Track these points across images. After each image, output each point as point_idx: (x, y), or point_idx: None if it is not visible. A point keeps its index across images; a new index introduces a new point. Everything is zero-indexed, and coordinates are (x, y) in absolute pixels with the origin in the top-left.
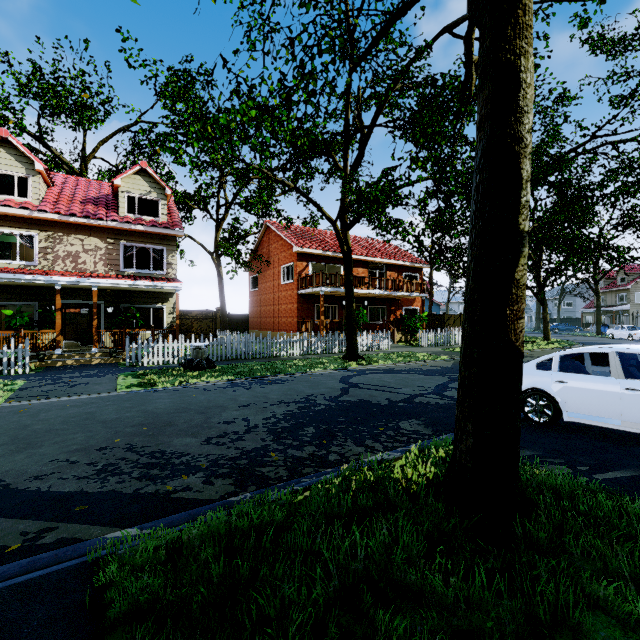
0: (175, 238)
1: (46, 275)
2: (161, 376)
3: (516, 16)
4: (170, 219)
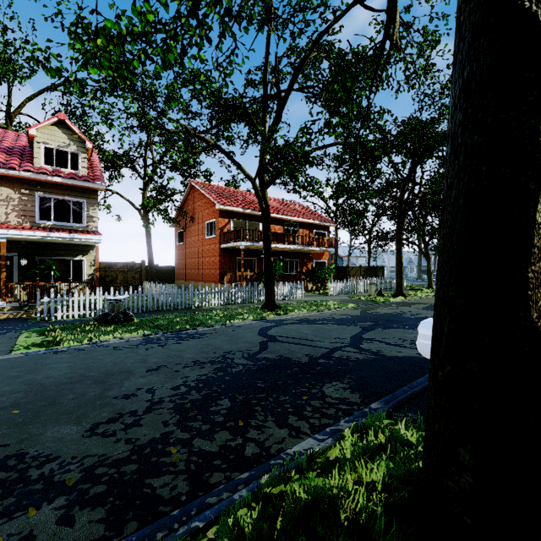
0: (96, 191)
1: None
2: (70, 332)
3: None
4: (91, 173)
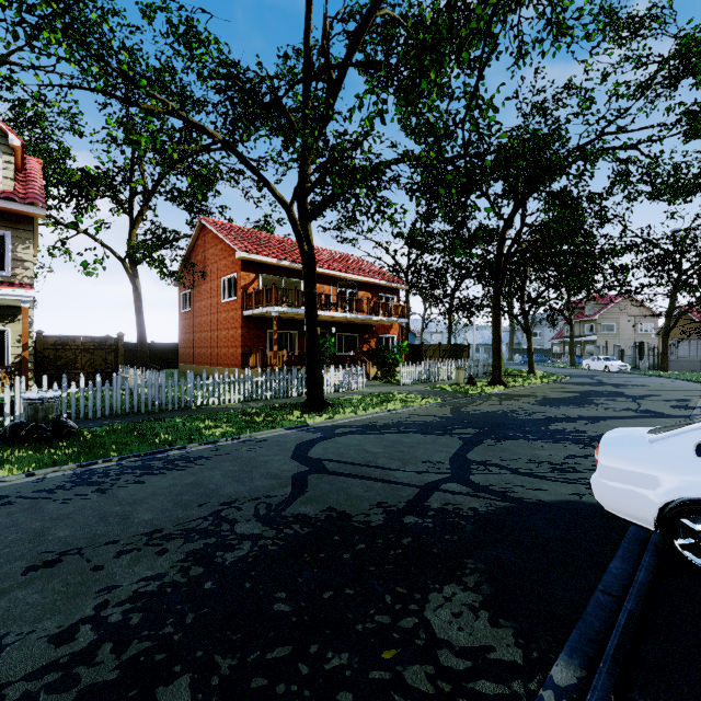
0: (30, 219)
1: None
2: None
3: None
4: (23, 189)
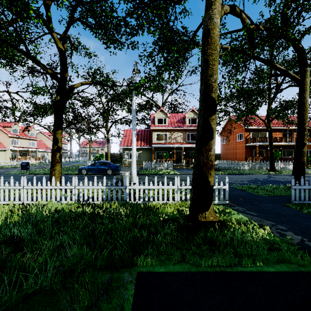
0: None
1: (173, 144)
2: None
3: (303, 108)
4: None
